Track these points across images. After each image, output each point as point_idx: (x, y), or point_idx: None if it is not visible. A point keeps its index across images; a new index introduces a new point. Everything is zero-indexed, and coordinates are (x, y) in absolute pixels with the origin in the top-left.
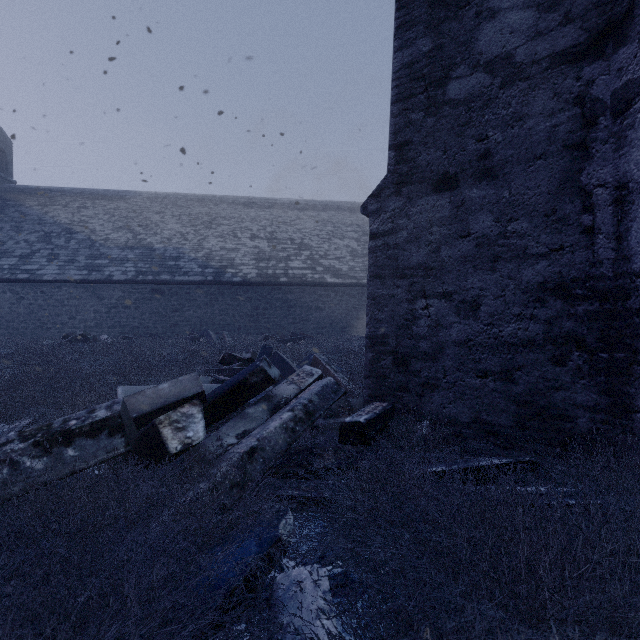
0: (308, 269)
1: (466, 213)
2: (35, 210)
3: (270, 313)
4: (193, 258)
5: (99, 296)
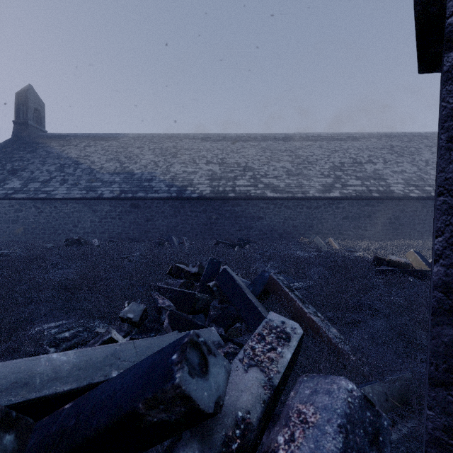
0: (251, 186)
1: None
2: (56, 149)
3: (221, 222)
4: (162, 180)
5: (94, 210)
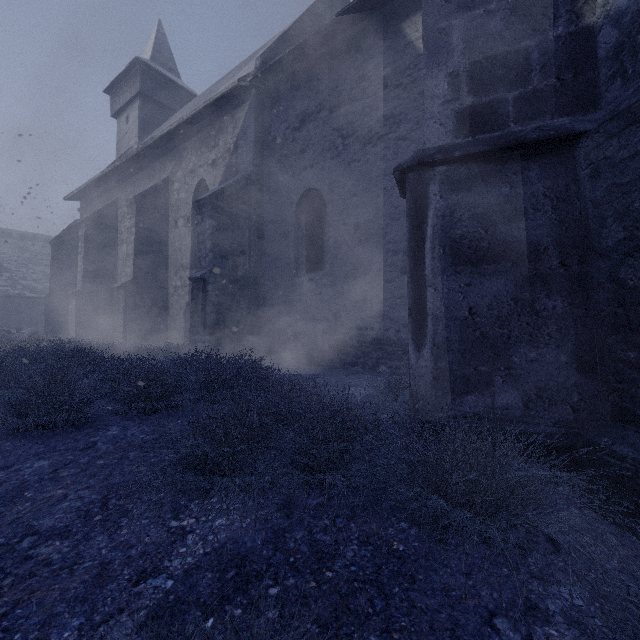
0: (10, 287)
1: (64, 302)
2: None
3: None
4: None
5: None
